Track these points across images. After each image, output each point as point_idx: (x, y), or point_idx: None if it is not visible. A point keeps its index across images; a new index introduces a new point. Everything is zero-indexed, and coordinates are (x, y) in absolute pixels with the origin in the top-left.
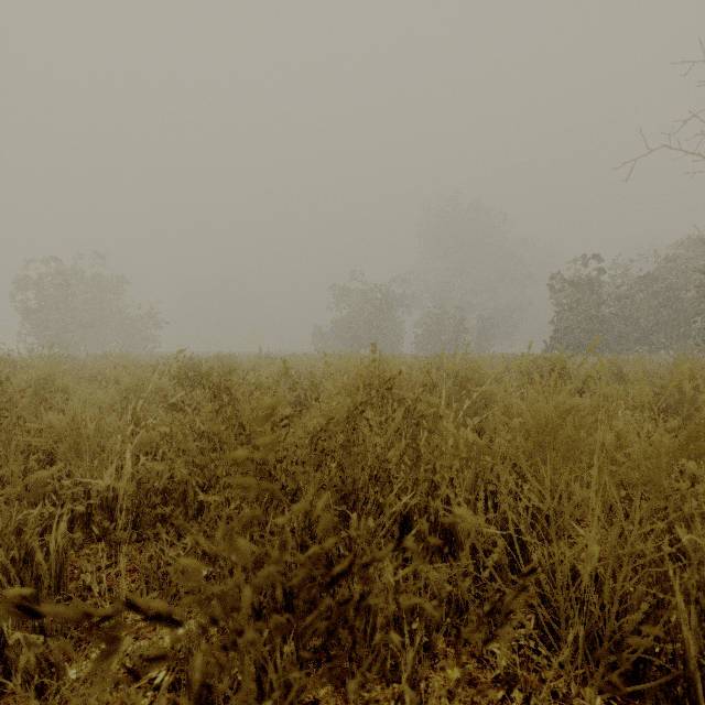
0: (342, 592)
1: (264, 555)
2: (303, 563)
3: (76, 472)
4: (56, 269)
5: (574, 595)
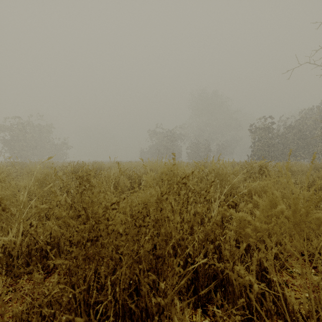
0: None
1: None
2: None
3: None
4: (19, 121)
5: None
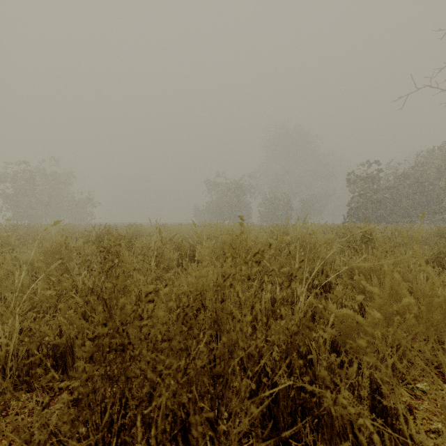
0: None
1: None
2: None
3: None
4: (26, 168)
5: None
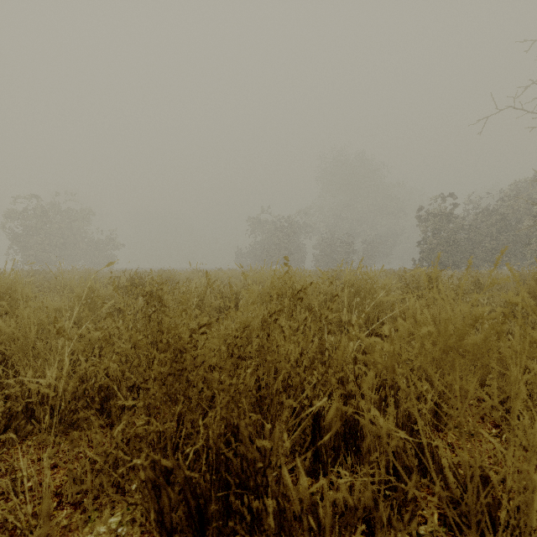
0: (255, 505)
1: (176, 469)
2: None
3: (22, 371)
4: (37, 203)
5: (485, 501)
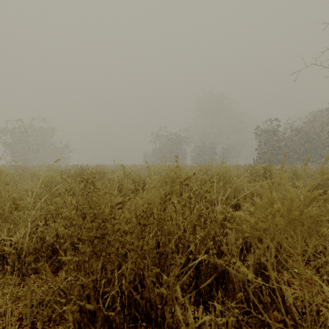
0: None
1: (97, 311)
2: None
3: (0, 232)
4: (21, 124)
5: None
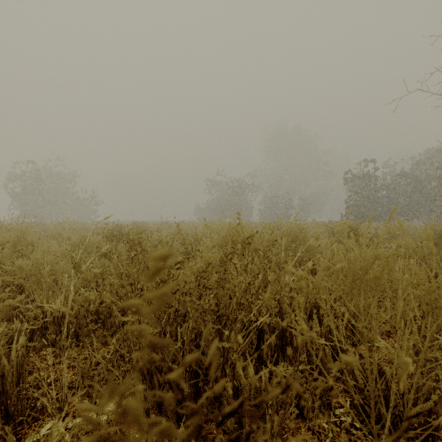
0: None
1: (163, 361)
2: (195, 411)
3: (37, 299)
4: (33, 168)
5: (380, 387)
